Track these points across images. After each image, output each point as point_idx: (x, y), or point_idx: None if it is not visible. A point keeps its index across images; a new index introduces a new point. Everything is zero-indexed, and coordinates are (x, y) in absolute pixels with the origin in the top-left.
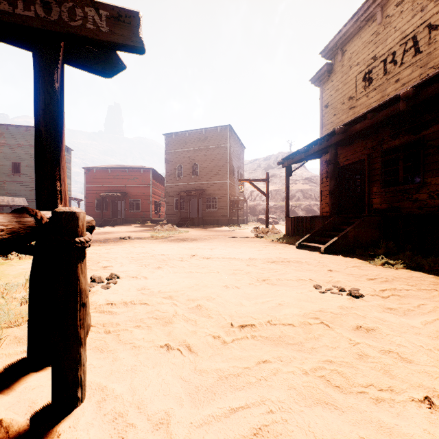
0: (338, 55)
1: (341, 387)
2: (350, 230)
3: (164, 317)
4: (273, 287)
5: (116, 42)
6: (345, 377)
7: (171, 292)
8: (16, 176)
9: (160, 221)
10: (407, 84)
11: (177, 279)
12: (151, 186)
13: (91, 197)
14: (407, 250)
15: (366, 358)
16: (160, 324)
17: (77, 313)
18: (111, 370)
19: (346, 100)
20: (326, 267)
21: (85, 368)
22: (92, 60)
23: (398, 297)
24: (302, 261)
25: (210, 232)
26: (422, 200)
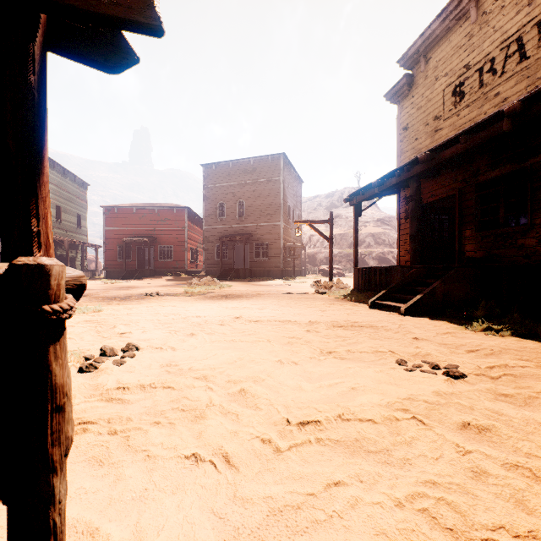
0: (420, 63)
1: (456, 529)
2: (438, 284)
3: (195, 409)
4: (342, 362)
5: (121, 16)
6: (459, 512)
7: (206, 370)
8: None
9: (198, 273)
10: (510, 98)
11: (214, 351)
12: (187, 229)
13: (112, 243)
14: (514, 312)
15: (485, 477)
16: (188, 420)
17: (46, 423)
18: (110, 497)
19: (430, 120)
20: (409, 333)
21: (63, 506)
22: (89, 46)
23: (513, 377)
24: (377, 326)
25: (260, 286)
26: (529, 247)
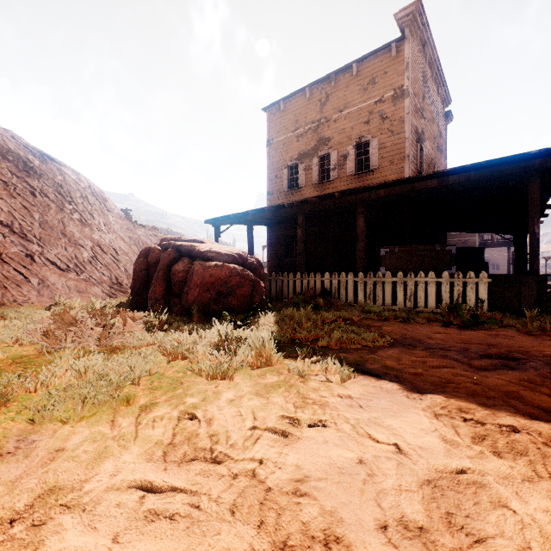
0: None
1: None
2: None
3: None
4: None
5: None
6: None
7: None
8: None
9: None
10: None
11: None
12: None
13: None
14: None
15: None
16: None
17: None
18: None
19: None
20: None
21: None
22: None
23: None
24: None
25: None
26: None
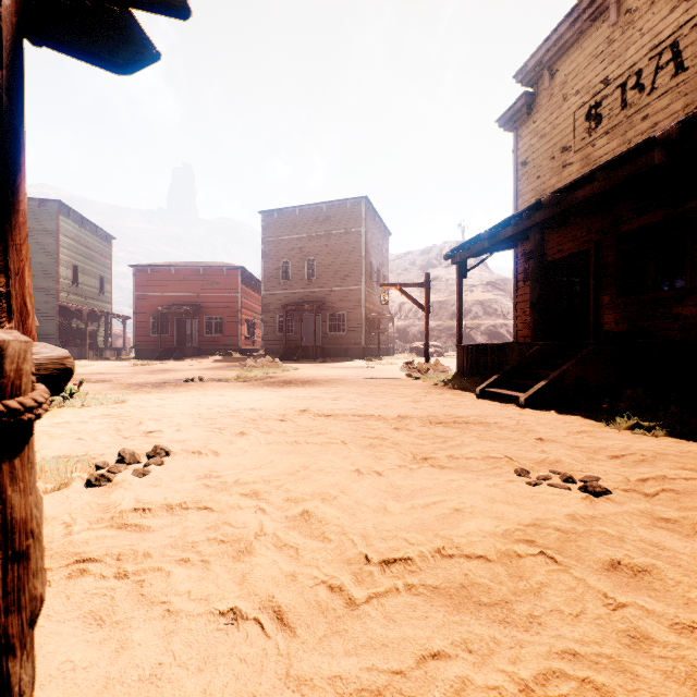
0: (544, 78)
1: None
2: (568, 367)
3: (239, 539)
4: (442, 472)
5: None
6: None
7: (258, 483)
8: None
9: (255, 352)
10: (662, 122)
11: (271, 457)
12: (240, 295)
13: (144, 314)
14: (670, 403)
15: (648, 645)
16: (229, 556)
17: None
18: (107, 676)
19: (557, 153)
20: (532, 432)
21: None
22: (87, 34)
23: (674, 494)
24: (489, 422)
25: (335, 369)
26: (688, 317)
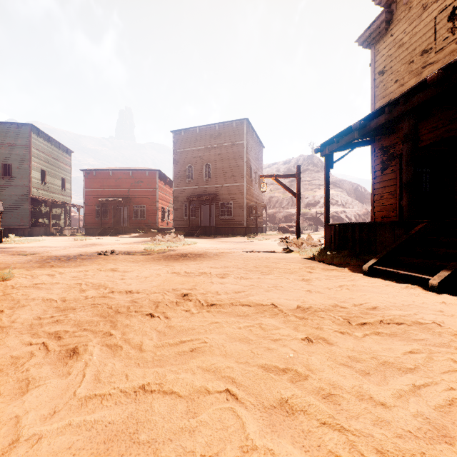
0: None
1: None
2: None
3: None
4: None
5: None
6: None
7: None
8: (6, 179)
9: (169, 230)
10: None
11: None
12: (158, 190)
13: (91, 203)
14: None
15: None
16: None
17: None
18: None
19: (416, 56)
20: None
21: None
22: None
23: None
24: (427, 322)
25: (224, 243)
26: None
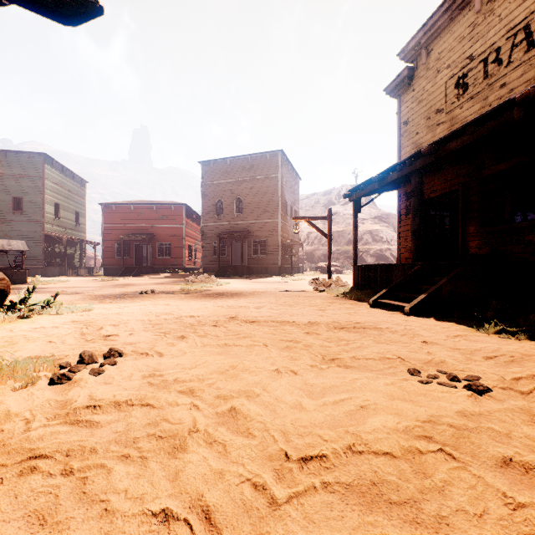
0: (422, 56)
1: None
2: (444, 283)
3: (175, 435)
4: (347, 371)
5: None
6: None
7: (194, 381)
8: (17, 214)
9: (196, 270)
10: (517, 89)
11: (205, 357)
12: (185, 226)
13: (110, 241)
14: (528, 312)
15: None
16: (165, 452)
17: None
18: None
19: (432, 114)
20: (417, 336)
21: None
22: None
23: None
24: (381, 327)
25: (257, 284)
26: None
